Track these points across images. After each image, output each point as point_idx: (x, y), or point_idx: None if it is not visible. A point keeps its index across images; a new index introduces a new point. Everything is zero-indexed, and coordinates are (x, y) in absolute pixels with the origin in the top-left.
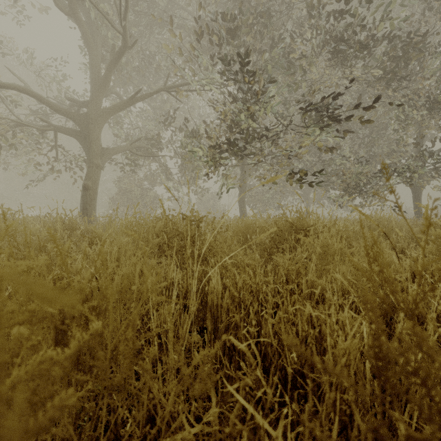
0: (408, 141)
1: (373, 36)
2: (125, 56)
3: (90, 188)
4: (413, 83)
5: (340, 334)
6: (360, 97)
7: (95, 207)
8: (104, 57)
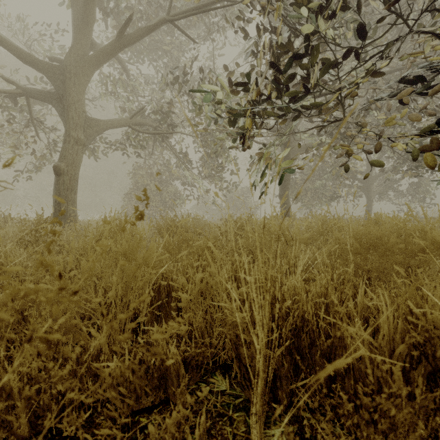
0: None
1: None
2: None
3: (63, 172)
4: None
5: None
6: None
7: (74, 200)
8: None
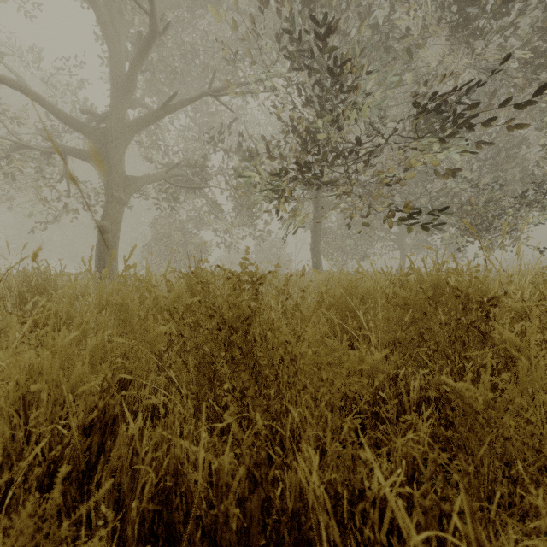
0: None
1: None
2: (158, 51)
3: (108, 231)
4: None
5: None
6: (494, 94)
7: (116, 256)
8: (129, 53)
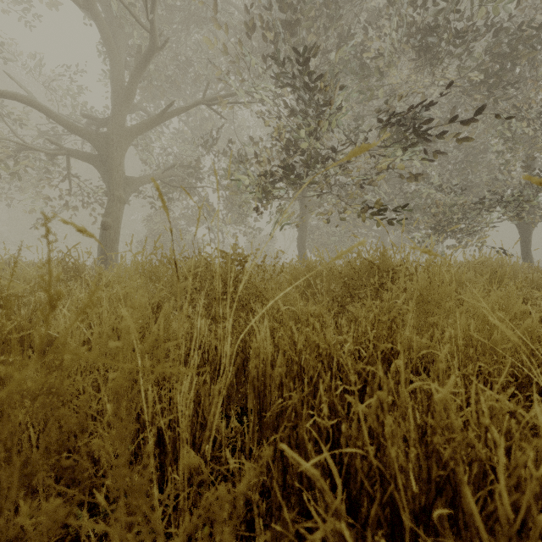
0: (516, 166)
1: (473, 27)
2: (155, 61)
3: (110, 227)
4: (521, 91)
5: (497, 435)
6: (454, 109)
7: (117, 250)
8: (128, 63)
